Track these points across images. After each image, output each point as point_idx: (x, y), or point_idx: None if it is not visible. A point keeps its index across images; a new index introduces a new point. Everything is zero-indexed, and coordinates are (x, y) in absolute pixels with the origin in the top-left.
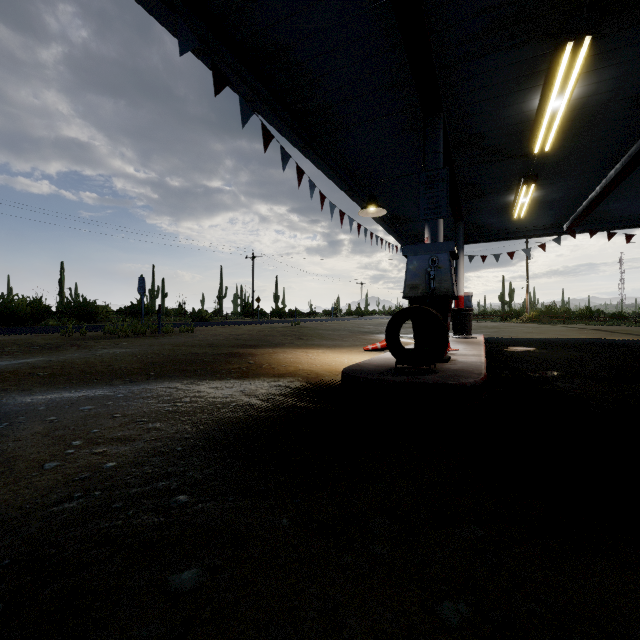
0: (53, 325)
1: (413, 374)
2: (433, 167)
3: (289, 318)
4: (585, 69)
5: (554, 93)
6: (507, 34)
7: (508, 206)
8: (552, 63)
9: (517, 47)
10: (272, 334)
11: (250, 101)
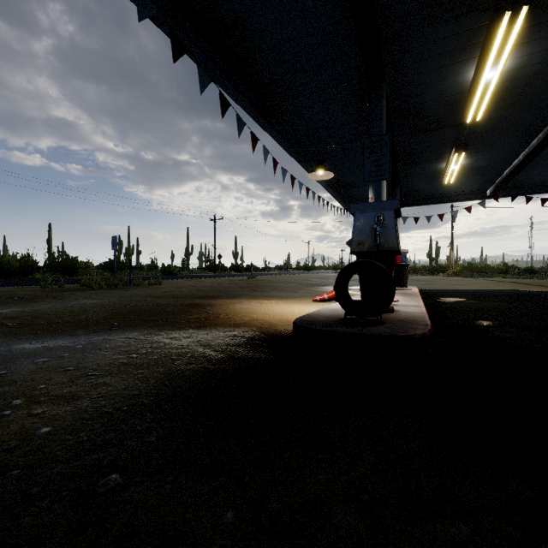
0: (39, 278)
1: (362, 325)
2: (377, 133)
3: (246, 272)
4: (518, 41)
5: (489, 64)
6: (448, 5)
7: (440, 173)
8: (488, 35)
9: (457, 19)
10: (231, 286)
11: (208, 71)
